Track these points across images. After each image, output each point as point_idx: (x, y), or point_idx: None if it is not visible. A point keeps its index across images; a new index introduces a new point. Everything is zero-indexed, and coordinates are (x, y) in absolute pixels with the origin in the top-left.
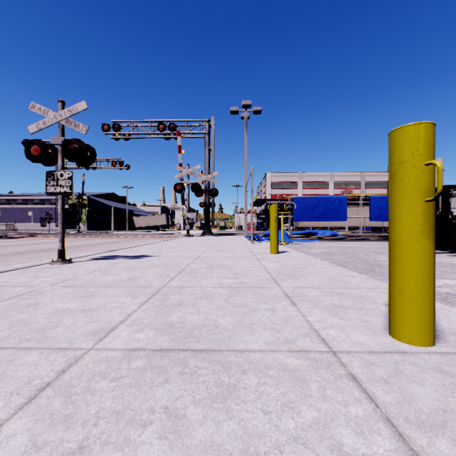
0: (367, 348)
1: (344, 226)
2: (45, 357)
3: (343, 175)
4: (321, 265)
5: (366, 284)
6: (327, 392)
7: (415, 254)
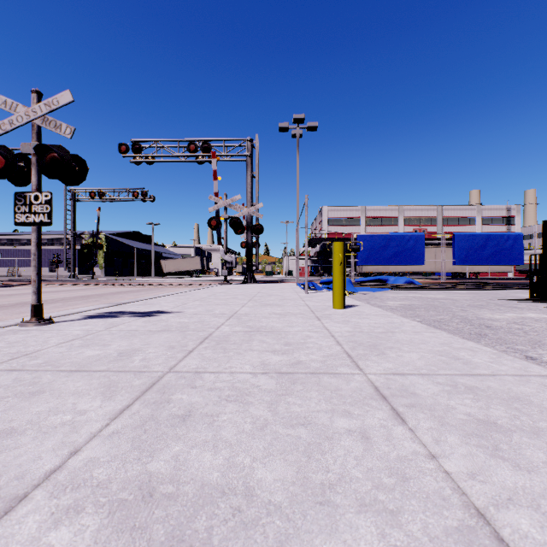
0: None
1: (419, 271)
2: None
3: (416, 209)
4: (412, 328)
5: (504, 367)
6: None
7: None
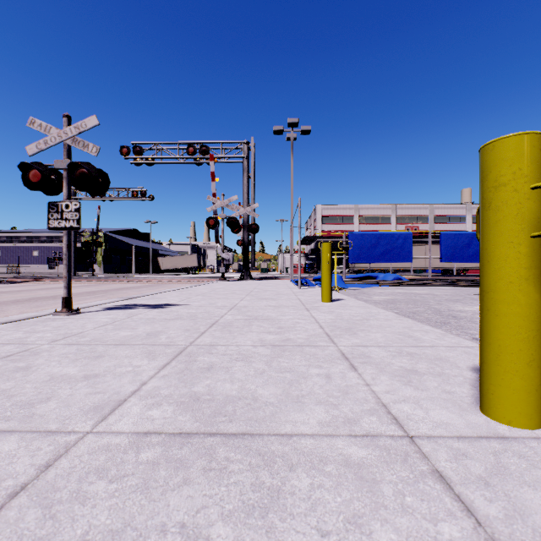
0: (454, 431)
1: (409, 268)
2: (26, 444)
3: (408, 208)
4: (385, 316)
5: (443, 341)
6: (407, 501)
7: (517, 307)
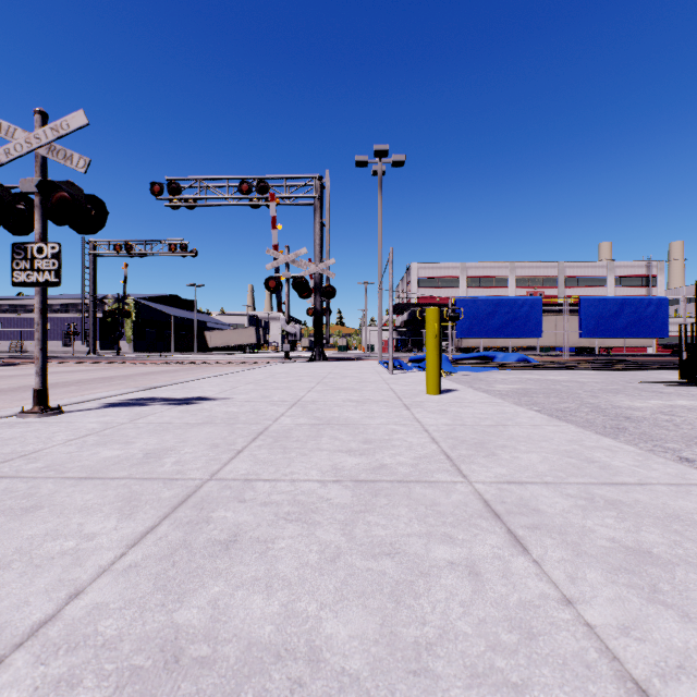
0: None
1: (534, 345)
2: None
3: (531, 267)
4: (529, 420)
5: (654, 472)
6: None
7: None
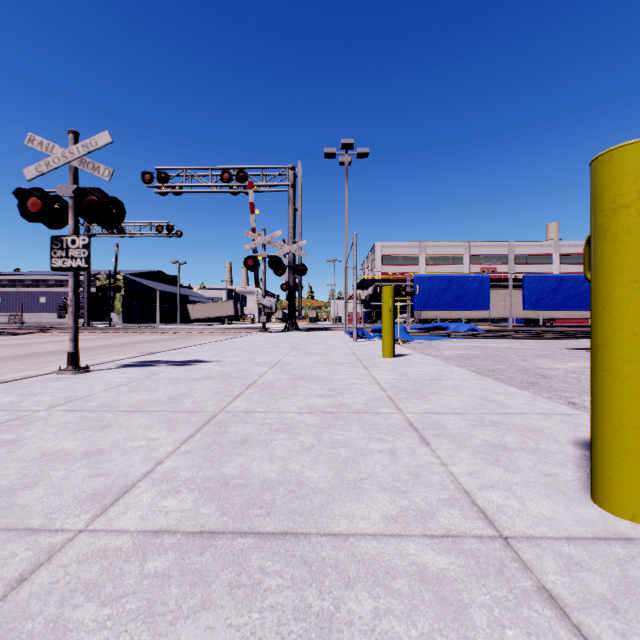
0: (561, 529)
1: (485, 317)
2: None
3: (484, 246)
4: (460, 376)
5: (534, 407)
6: (507, 635)
7: None
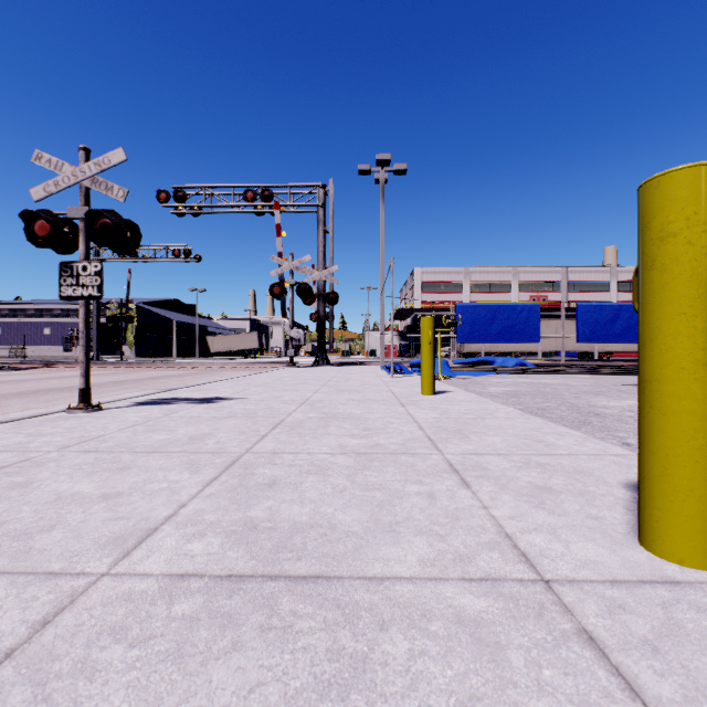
0: (605, 572)
1: (536, 350)
2: (17, 592)
3: (534, 271)
4: (506, 414)
5: (584, 448)
6: (544, 675)
7: (691, 403)
